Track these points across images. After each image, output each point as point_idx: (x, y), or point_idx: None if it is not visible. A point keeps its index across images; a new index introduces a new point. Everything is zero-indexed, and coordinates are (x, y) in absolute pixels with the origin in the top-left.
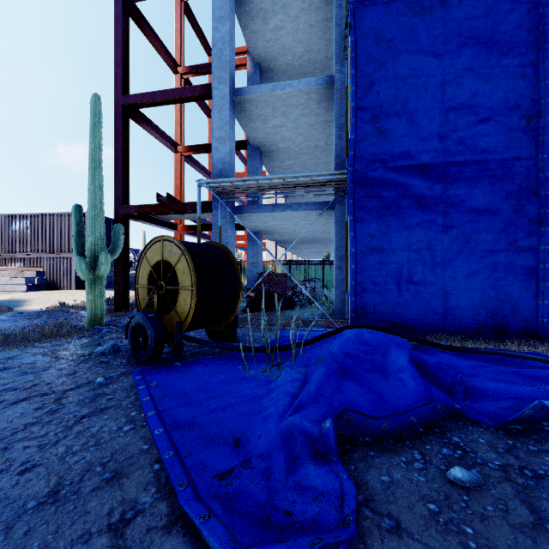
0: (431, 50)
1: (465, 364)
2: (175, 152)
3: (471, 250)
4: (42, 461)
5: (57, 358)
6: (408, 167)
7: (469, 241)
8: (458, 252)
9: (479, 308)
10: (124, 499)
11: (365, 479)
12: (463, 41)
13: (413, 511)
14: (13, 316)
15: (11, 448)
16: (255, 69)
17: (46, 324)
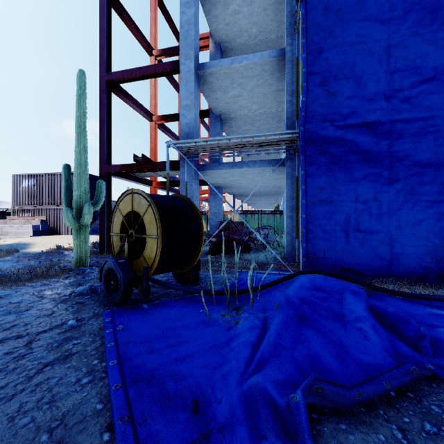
0: (377, 17)
1: (421, 313)
2: (150, 121)
3: (416, 201)
4: None
5: (41, 298)
6: (356, 125)
7: (414, 192)
8: (403, 203)
9: (423, 255)
10: None
11: None
12: (408, 7)
13: None
14: (18, 257)
15: None
16: (216, 49)
17: (39, 265)
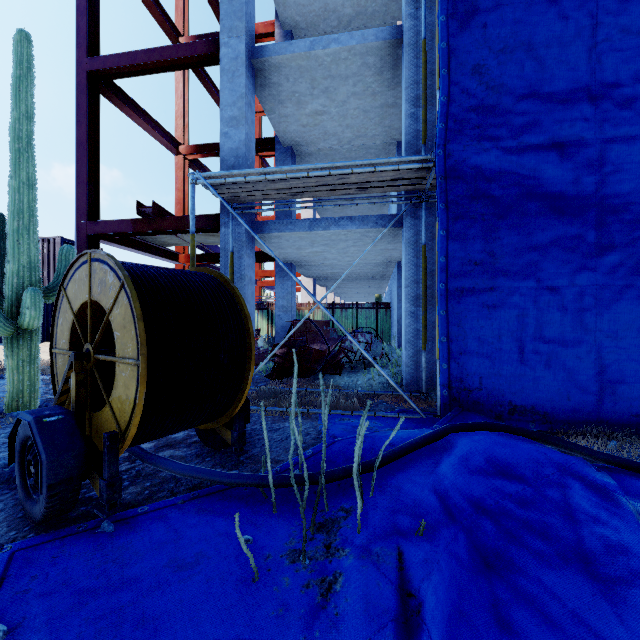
0: None
1: None
2: (175, 153)
3: None
4: None
5: None
6: (538, 148)
7: None
8: (623, 289)
9: None
10: None
11: None
12: None
13: None
14: None
15: None
16: (286, 38)
17: None
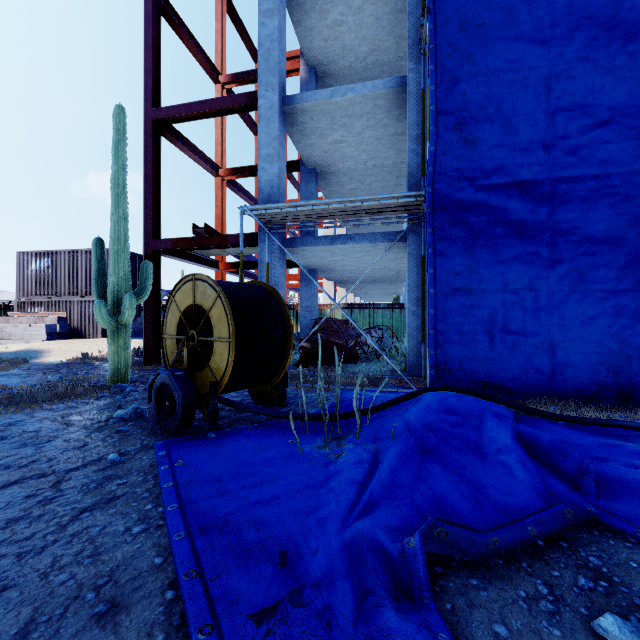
0: (533, 35)
1: (587, 442)
2: (216, 176)
3: (586, 291)
4: (17, 579)
5: (67, 425)
6: (503, 186)
7: (584, 279)
8: (569, 293)
9: (597, 365)
10: None
11: (469, 628)
12: (576, 22)
13: None
14: (28, 370)
15: None
16: (310, 74)
17: (60, 381)
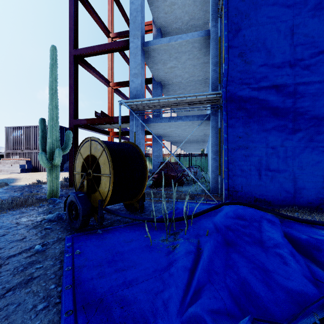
0: (283, 2)
1: None
2: (108, 86)
3: (314, 147)
4: None
5: (17, 224)
6: (266, 87)
7: (313, 140)
8: (304, 148)
9: (320, 189)
10: None
11: None
12: None
13: None
14: (7, 189)
15: None
16: (157, 32)
17: (20, 197)
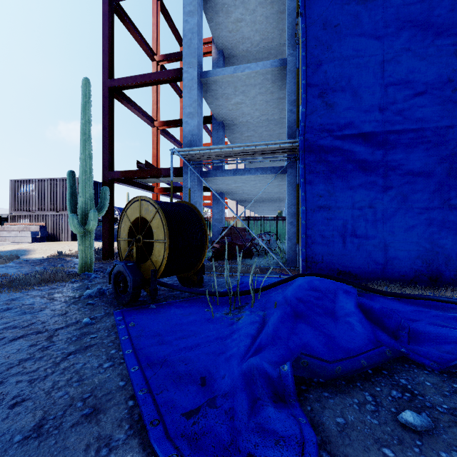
0: (372, 33)
1: (406, 310)
2: (152, 126)
3: (408, 208)
4: (31, 395)
5: (52, 300)
6: (352, 136)
7: (407, 200)
8: (397, 209)
9: (415, 258)
10: (100, 435)
11: (321, 420)
12: (401, 24)
13: (369, 455)
14: (20, 263)
15: (6, 382)
16: (219, 55)
17: (45, 270)
